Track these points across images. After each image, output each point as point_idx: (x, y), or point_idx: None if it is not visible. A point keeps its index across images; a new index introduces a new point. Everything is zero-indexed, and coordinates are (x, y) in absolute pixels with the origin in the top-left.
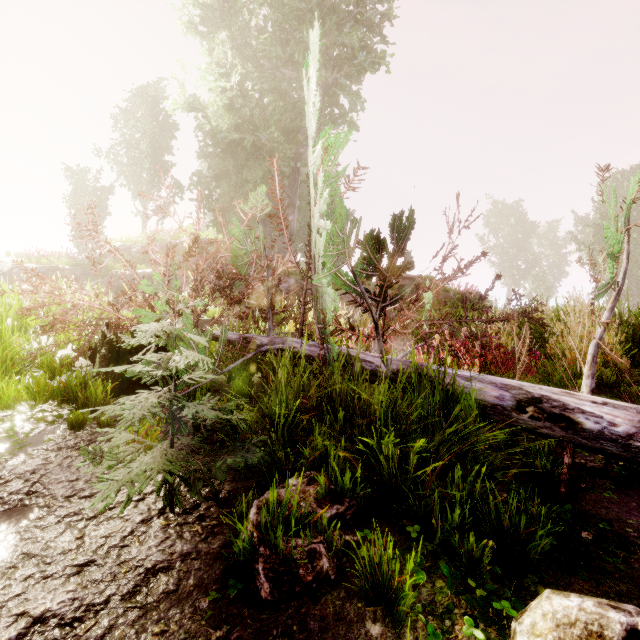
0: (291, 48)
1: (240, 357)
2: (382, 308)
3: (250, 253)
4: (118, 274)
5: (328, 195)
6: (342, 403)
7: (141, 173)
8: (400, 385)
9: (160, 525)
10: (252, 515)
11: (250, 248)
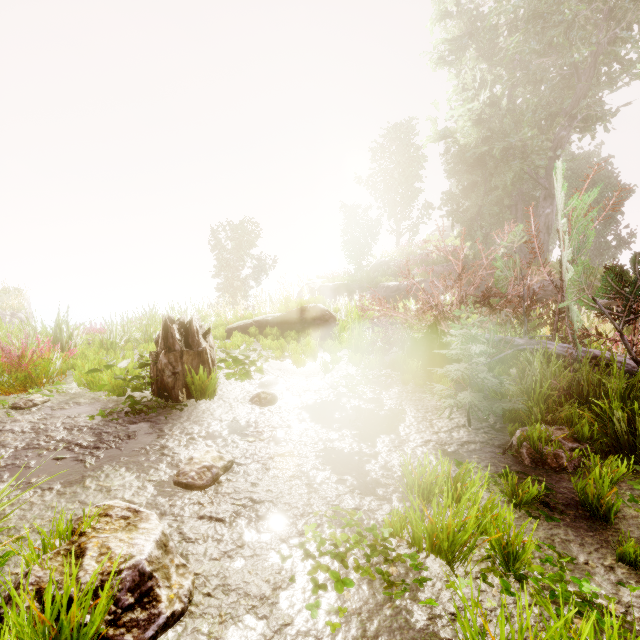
0: (548, 36)
1: (498, 354)
2: (626, 321)
3: (508, 277)
4: (385, 286)
5: (578, 233)
6: (589, 389)
7: (395, 198)
8: (636, 376)
9: (465, 429)
10: (518, 431)
11: (508, 273)
